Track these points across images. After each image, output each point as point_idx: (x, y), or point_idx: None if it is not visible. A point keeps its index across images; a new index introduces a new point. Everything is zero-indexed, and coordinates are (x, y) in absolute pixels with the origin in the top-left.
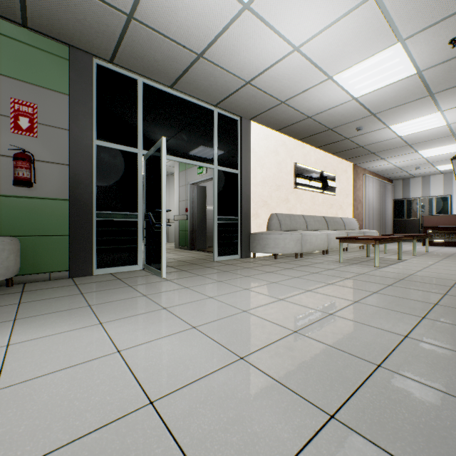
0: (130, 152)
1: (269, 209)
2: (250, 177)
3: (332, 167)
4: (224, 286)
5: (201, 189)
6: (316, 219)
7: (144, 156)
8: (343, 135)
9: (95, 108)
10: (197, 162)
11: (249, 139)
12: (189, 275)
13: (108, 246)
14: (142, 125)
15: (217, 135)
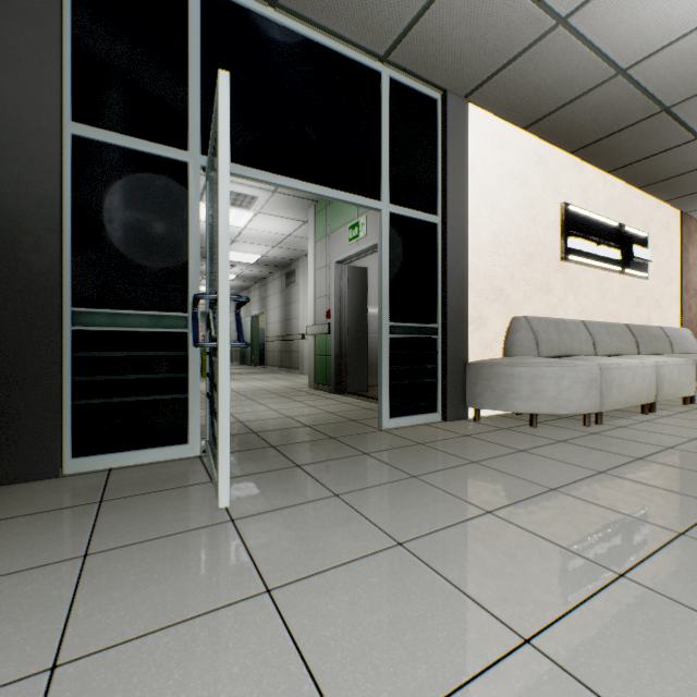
0: (169, 161)
1: (508, 308)
2: (465, 231)
3: (639, 216)
4: (416, 589)
5: (356, 274)
6: (612, 331)
7: (206, 170)
8: (691, 128)
9: (69, 39)
10: (339, 193)
11: (462, 143)
12: (304, 492)
13: (107, 399)
14: (198, 92)
15: (389, 132)
